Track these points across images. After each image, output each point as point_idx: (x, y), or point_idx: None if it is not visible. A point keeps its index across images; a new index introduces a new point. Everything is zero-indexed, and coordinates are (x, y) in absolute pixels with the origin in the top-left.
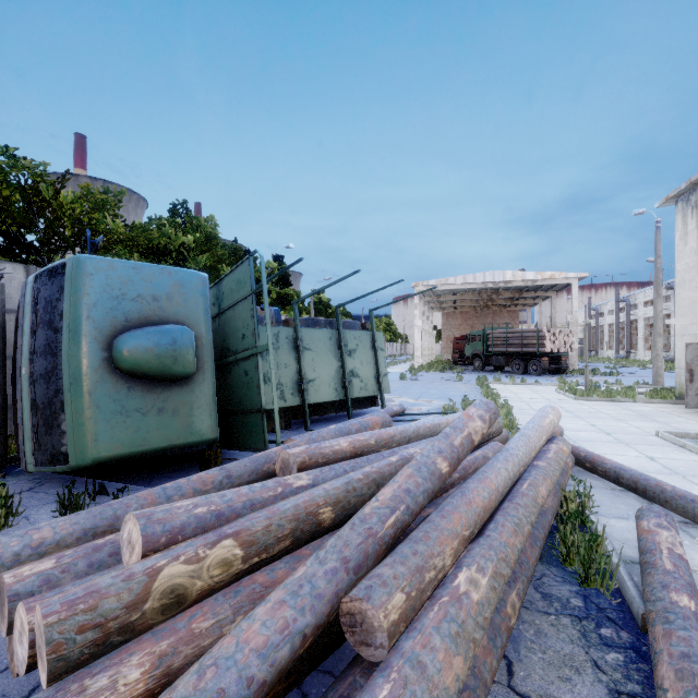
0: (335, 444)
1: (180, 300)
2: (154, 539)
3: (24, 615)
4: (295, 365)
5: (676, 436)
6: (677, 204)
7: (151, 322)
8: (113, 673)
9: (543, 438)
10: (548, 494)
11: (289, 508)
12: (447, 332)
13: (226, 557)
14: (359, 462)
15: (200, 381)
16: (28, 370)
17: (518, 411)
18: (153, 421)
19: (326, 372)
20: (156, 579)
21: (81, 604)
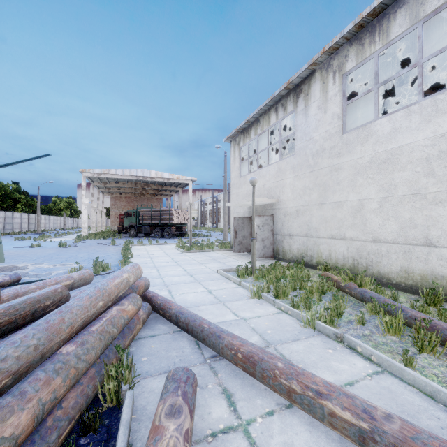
0: None
1: None
2: None
3: None
4: None
5: (226, 271)
6: (232, 142)
7: None
8: None
9: (99, 305)
10: (39, 413)
11: None
12: (115, 210)
13: None
14: None
15: None
16: None
17: (141, 265)
18: None
19: None
20: None
21: None
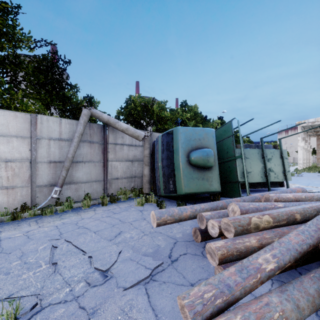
0: (286, 195)
1: (207, 139)
2: (242, 210)
3: (214, 222)
4: (241, 165)
5: None
6: None
7: (198, 148)
8: (248, 239)
9: None
10: None
11: (283, 211)
12: None
13: (268, 220)
14: (301, 203)
15: (214, 169)
16: (161, 164)
17: None
18: (200, 182)
19: (256, 168)
20: (251, 220)
21: (236, 220)
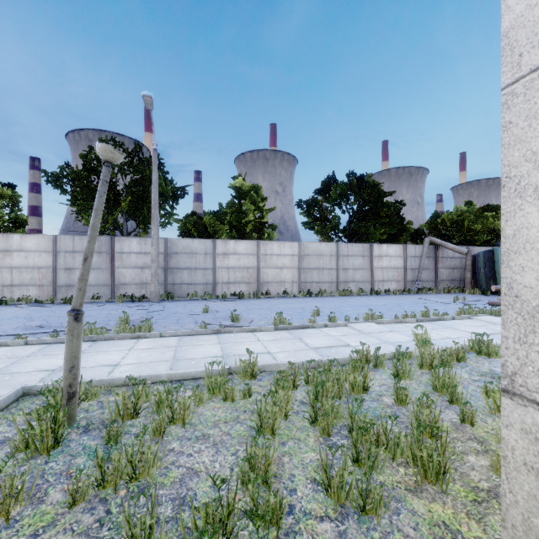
0: None
1: None
2: None
3: None
4: None
5: None
6: None
7: None
8: None
9: None
10: None
11: None
12: None
13: None
14: None
15: None
16: (483, 270)
17: None
18: None
19: None
20: None
21: None
